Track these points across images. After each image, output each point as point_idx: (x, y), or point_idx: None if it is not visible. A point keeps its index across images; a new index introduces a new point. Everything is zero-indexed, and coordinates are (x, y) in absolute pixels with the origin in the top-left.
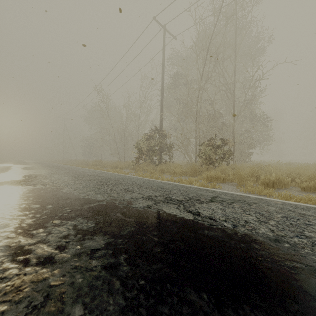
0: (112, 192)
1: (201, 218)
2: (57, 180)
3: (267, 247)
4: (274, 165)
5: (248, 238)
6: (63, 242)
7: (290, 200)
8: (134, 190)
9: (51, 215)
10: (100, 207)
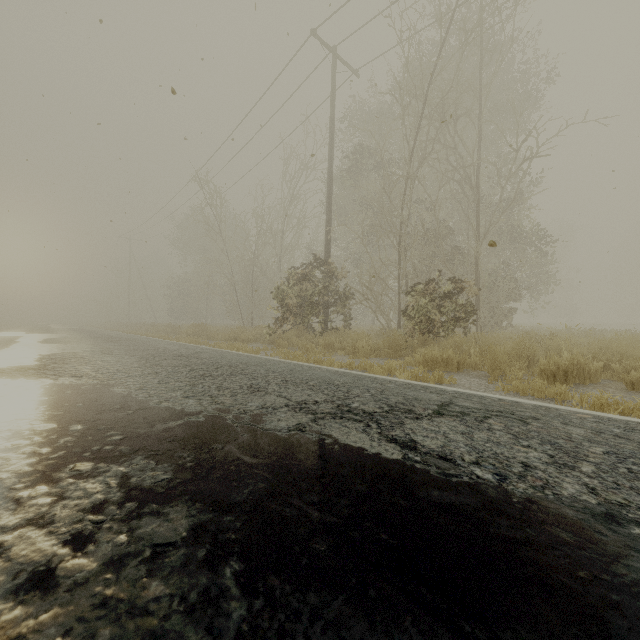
0: (222, 394)
1: (420, 458)
2: (107, 366)
3: (591, 537)
4: (563, 334)
5: (540, 512)
6: (88, 522)
7: (608, 411)
8: (269, 389)
9: (74, 448)
10: (190, 429)
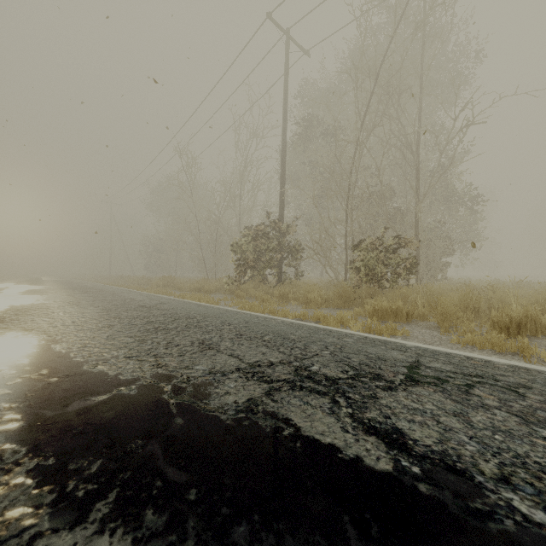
0: (168, 353)
1: (420, 469)
2: (65, 318)
3: None
4: (498, 286)
5: None
6: None
7: None
8: (222, 346)
9: None
10: (112, 410)
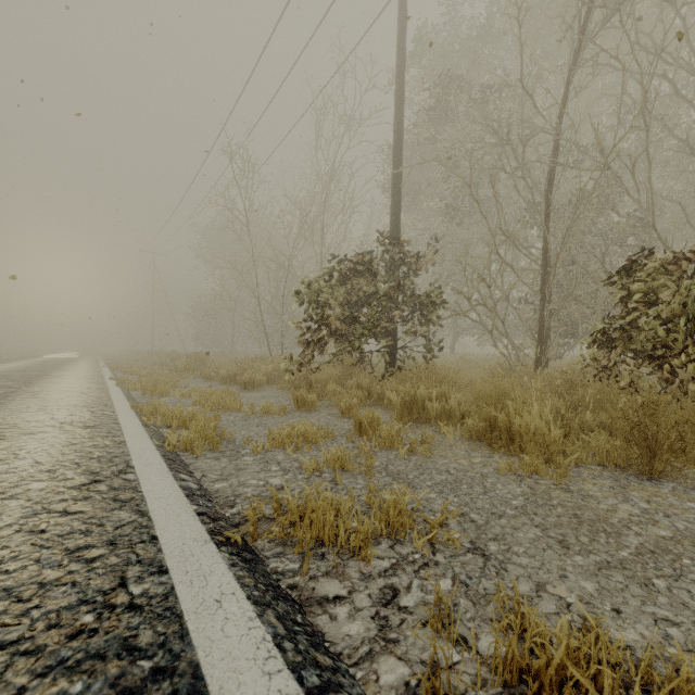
0: None
1: None
2: None
3: None
4: None
5: None
6: None
7: None
8: None
9: None
10: None
